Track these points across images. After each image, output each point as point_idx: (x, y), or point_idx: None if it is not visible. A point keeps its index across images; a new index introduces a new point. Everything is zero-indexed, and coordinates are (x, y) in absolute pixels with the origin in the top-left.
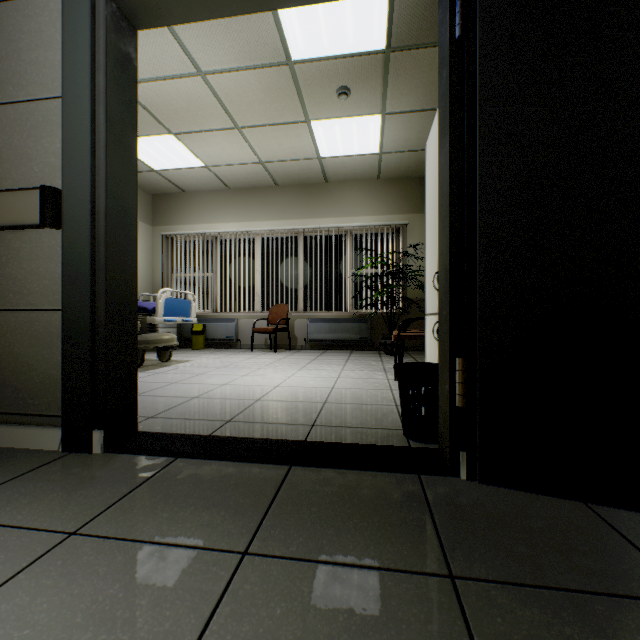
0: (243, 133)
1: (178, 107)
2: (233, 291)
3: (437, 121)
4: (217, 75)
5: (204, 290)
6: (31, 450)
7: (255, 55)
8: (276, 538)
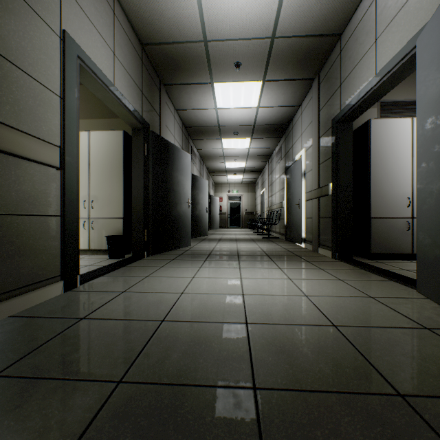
0: None
1: None
2: None
3: (84, 137)
4: None
5: None
6: (51, 299)
7: None
8: (159, 265)
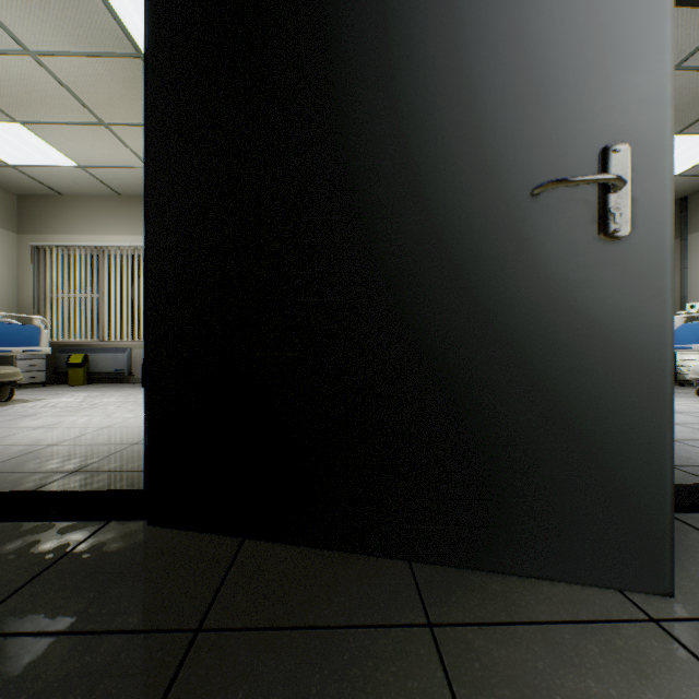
0: (114, 131)
1: (14, 90)
2: (125, 316)
3: None
4: (53, 58)
5: (87, 314)
6: None
7: (94, 40)
8: None
